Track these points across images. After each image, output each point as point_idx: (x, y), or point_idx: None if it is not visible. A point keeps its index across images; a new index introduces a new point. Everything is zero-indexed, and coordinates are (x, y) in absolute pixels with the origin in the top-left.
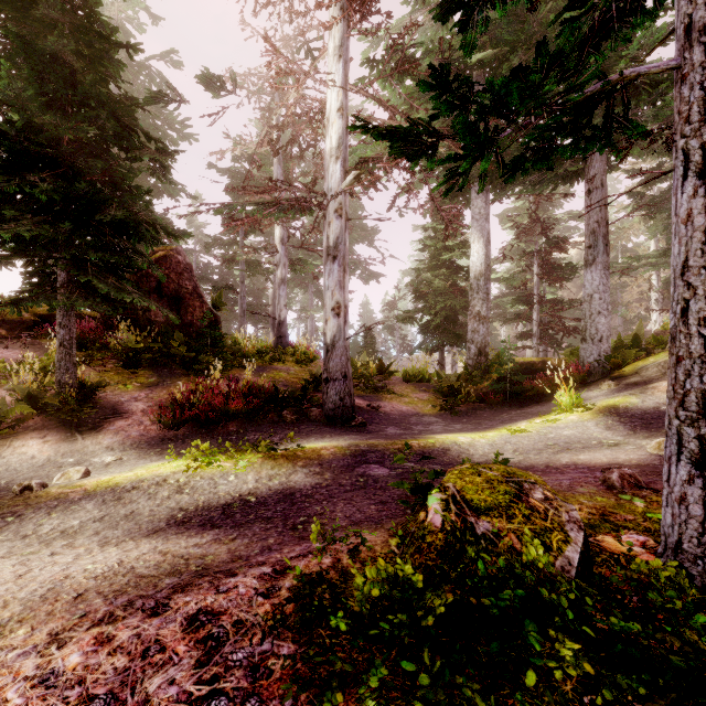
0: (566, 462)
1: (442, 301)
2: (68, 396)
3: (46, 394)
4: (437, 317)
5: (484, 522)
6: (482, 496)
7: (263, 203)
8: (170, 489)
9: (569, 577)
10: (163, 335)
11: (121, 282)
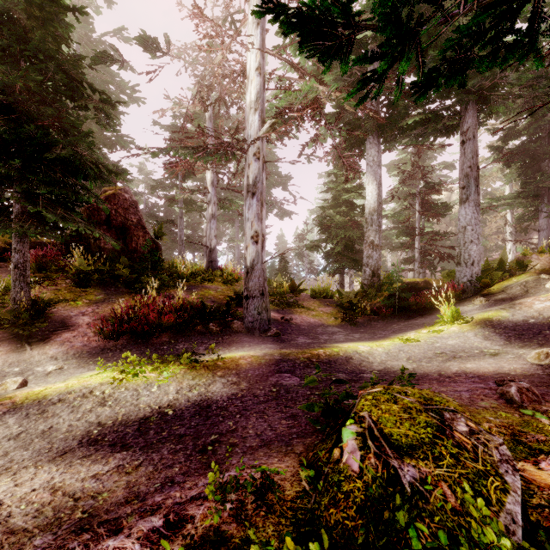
0: (456, 371)
1: (342, 233)
2: (22, 311)
3: (5, 309)
4: (338, 245)
5: (409, 467)
6: (402, 430)
7: (193, 148)
8: (94, 401)
9: (518, 543)
10: (111, 260)
11: (69, 214)
